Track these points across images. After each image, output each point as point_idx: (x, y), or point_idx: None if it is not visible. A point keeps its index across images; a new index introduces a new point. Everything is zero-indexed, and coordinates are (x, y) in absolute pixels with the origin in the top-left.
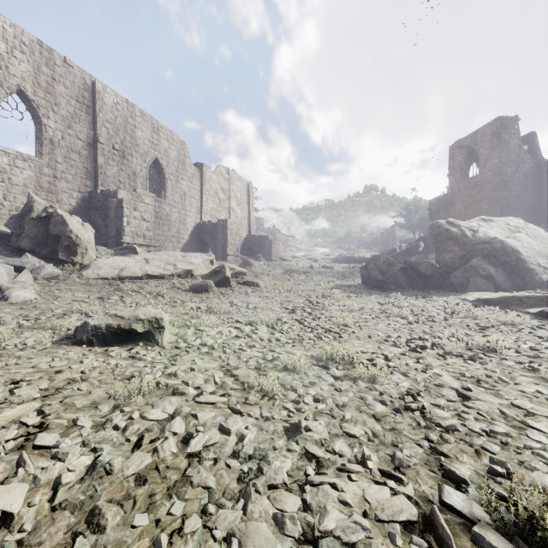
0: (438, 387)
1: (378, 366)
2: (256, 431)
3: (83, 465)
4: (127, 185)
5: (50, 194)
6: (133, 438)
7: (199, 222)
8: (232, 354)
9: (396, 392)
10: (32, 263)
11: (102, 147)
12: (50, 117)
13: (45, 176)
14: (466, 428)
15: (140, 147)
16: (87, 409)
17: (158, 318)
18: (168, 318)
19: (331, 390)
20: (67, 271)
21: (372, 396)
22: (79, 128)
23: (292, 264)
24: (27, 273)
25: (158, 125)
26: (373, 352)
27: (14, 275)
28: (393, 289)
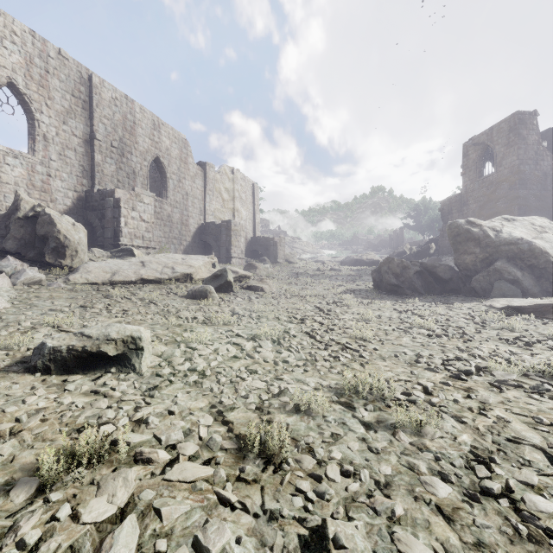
0: (514, 444)
1: (422, 408)
2: (254, 550)
3: None
4: (126, 184)
5: (44, 193)
6: None
7: (202, 223)
8: (227, 385)
9: (458, 454)
10: (12, 266)
11: (99, 144)
12: (44, 112)
13: (38, 174)
14: None
15: (140, 145)
16: None
17: (136, 338)
18: (149, 337)
19: (364, 449)
20: (53, 275)
21: (424, 463)
22: (74, 123)
23: (298, 266)
24: (4, 278)
25: (159, 122)
26: (407, 380)
27: None
28: (408, 294)
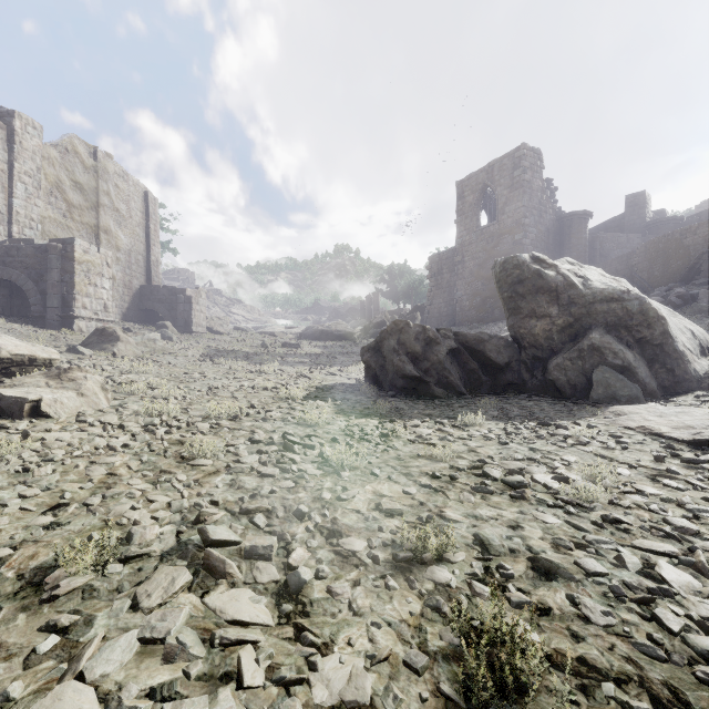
0: None
1: None
2: None
3: None
4: None
5: None
6: None
7: (3, 240)
8: None
9: None
10: None
11: None
12: None
13: None
14: None
15: None
16: None
17: None
18: None
19: None
20: None
21: None
22: None
23: (230, 339)
24: None
25: None
26: None
27: None
28: (439, 396)
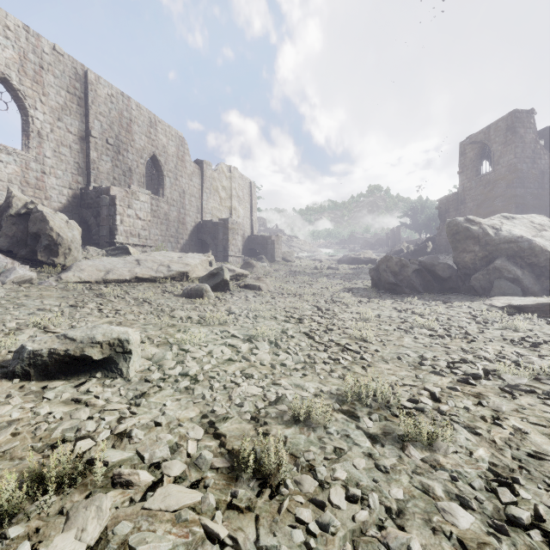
0: (536, 460)
1: (432, 418)
2: None
3: None
4: (122, 182)
5: (38, 191)
6: None
7: (200, 221)
8: (221, 391)
9: (476, 473)
10: (2, 264)
11: (95, 141)
12: (38, 108)
13: (32, 171)
14: None
15: (137, 142)
16: None
17: (123, 340)
18: (138, 339)
19: (370, 467)
20: (45, 274)
21: (440, 485)
22: (69, 120)
23: (296, 265)
24: None
25: (156, 119)
26: (412, 385)
27: None
28: (407, 293)
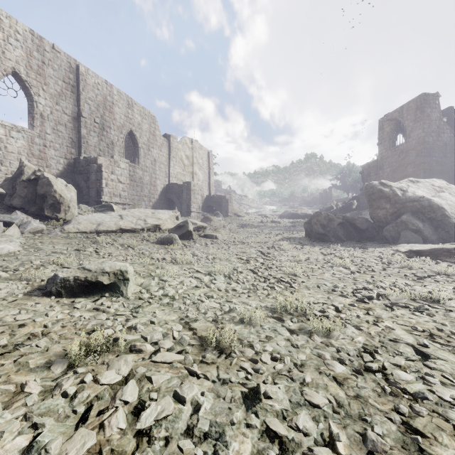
0: (394, 342)
1: (331, 320)
2: (212, 399)
3: (18, 448)
4: (106, 153)
5: (41, 160)
6: (80, 409)
7: (167, 184)
8: (191, 305)
9: (353, 348)
10: (20, 219)
11: (85, 121)
12: (41, 95)
13: (36, 145)
14: (435, 395)
15: (117, 121)
16: (40, 370)
17: (123, 271)
18: (132, 271)
19: (288, 345)
20: (51, 226)
21: (329, 354)
22: (65, 104)
23: (245, 219)
24: (15, 228)
25: (133, 102)
26: (324, 303)
27: (3, 229)
28: (333, 241)
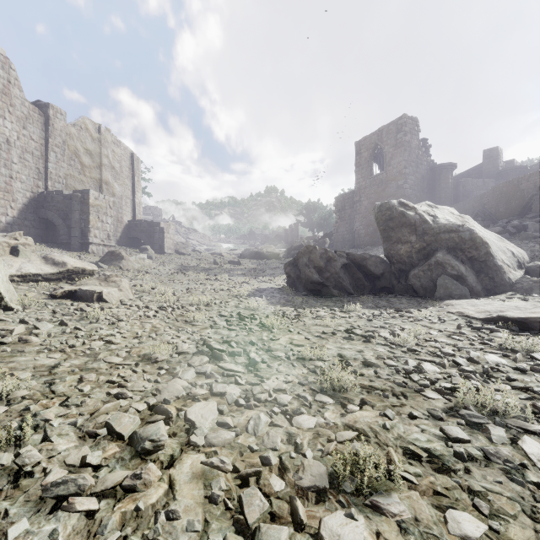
0: None
1: None
2: None
3: None
4: None
5: None
6: None
7: (42, 191)
8: None
9: None
10: None
11: None
12: None
13: None
14: None
15: None
16: None
17: None
18: None
19: None
20: None
21: None
22: None
23: (191, 258)
24: None
25: None
26: None
27: None
28: (335, 295)
